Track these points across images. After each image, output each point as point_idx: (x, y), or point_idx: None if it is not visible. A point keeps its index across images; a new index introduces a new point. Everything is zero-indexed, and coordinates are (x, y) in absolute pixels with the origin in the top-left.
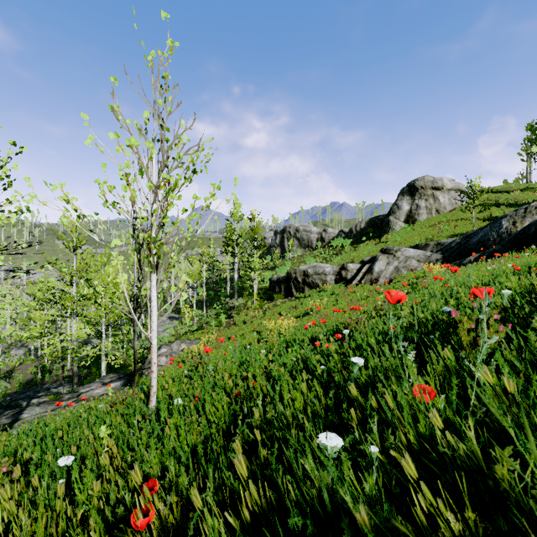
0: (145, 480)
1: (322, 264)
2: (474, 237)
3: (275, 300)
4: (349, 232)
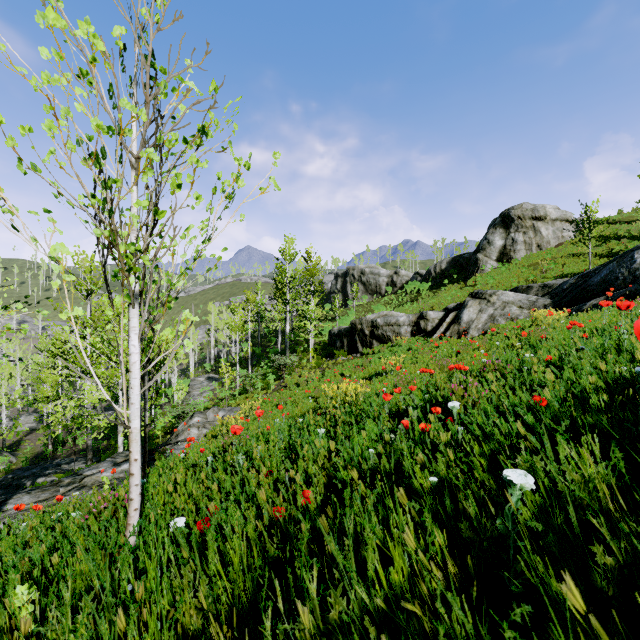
0: None
1: (395, 313)
2: (595, 275)
3: (336, 358)
4: (427, 274)
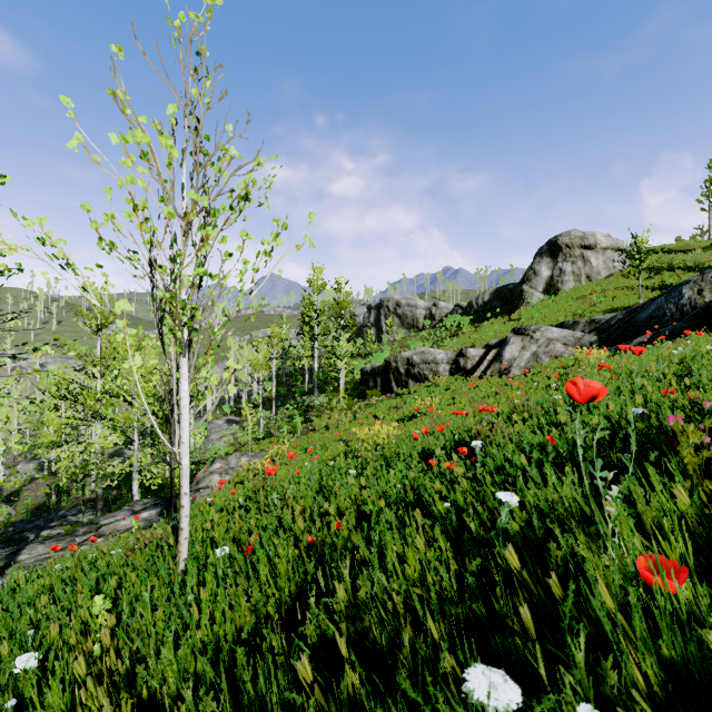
0: (153, 699)
1: (432, 350)
2: (643, 311)
3: (369, 398)
4: (468, 306)
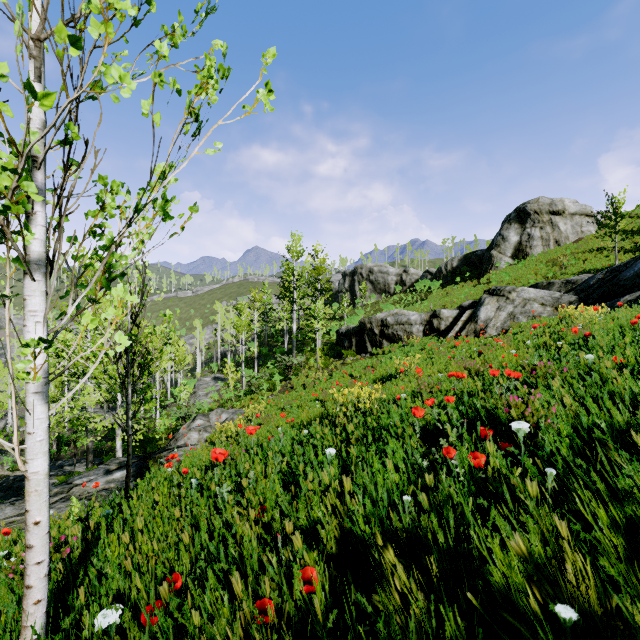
0: None
1: (406, 311)
2: (627, 269)
3: (344, 358)
4: (437, 272)
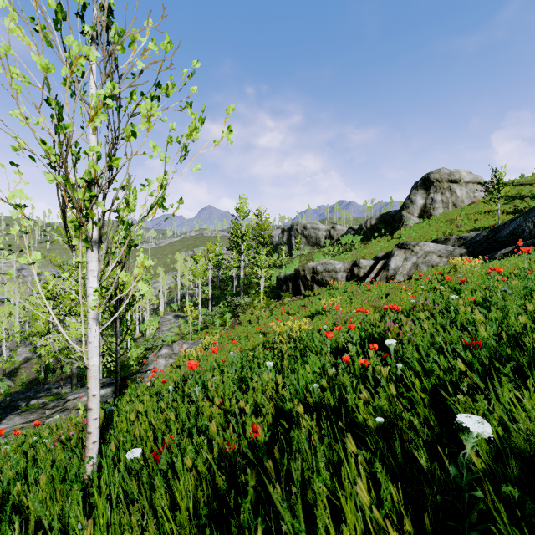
0: None
1: (332, 261)
2: (504, 229)
3: (282, 299)
4: (359, 228)
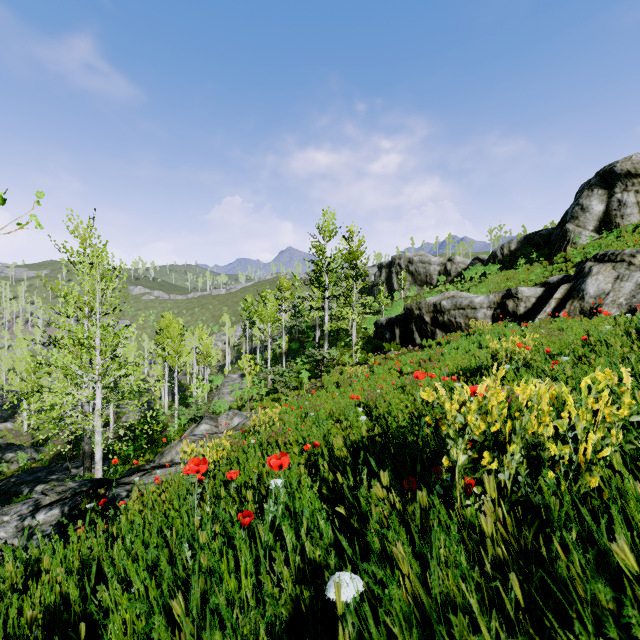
0: None
1: (465, 294)
2: None
3: (386, 352)
4: (491, 257)
